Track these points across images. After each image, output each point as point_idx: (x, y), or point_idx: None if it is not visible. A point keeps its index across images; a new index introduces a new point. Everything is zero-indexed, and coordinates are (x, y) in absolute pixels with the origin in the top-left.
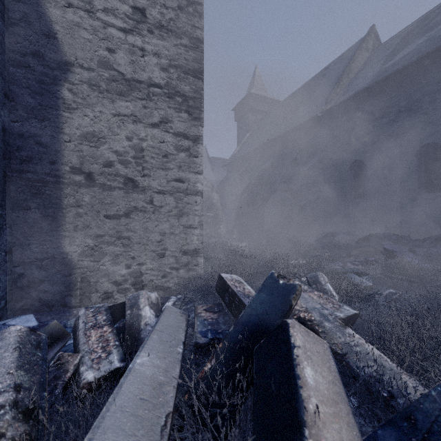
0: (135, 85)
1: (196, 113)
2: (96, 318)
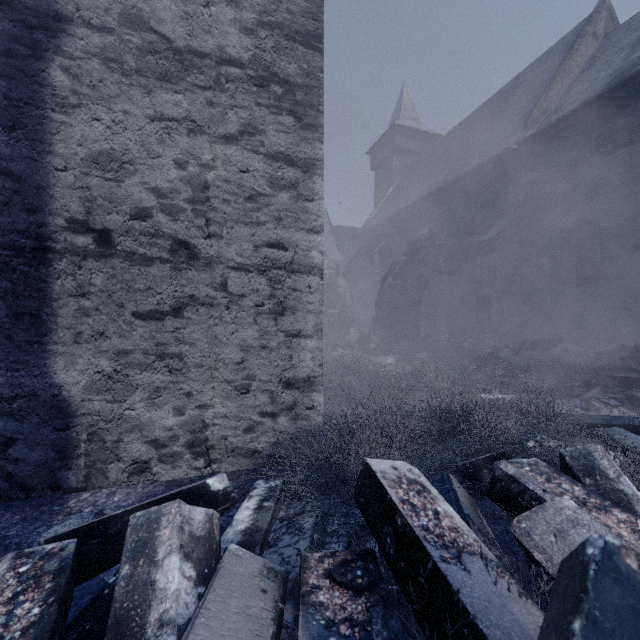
0: (192, 62)
1: (309, 116)
2: (12, 614)
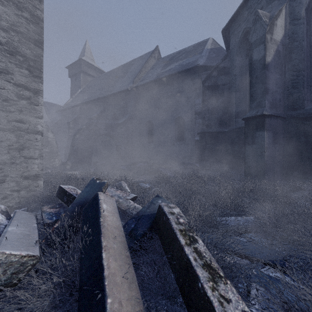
0: None
1: (36, 72)
2: None
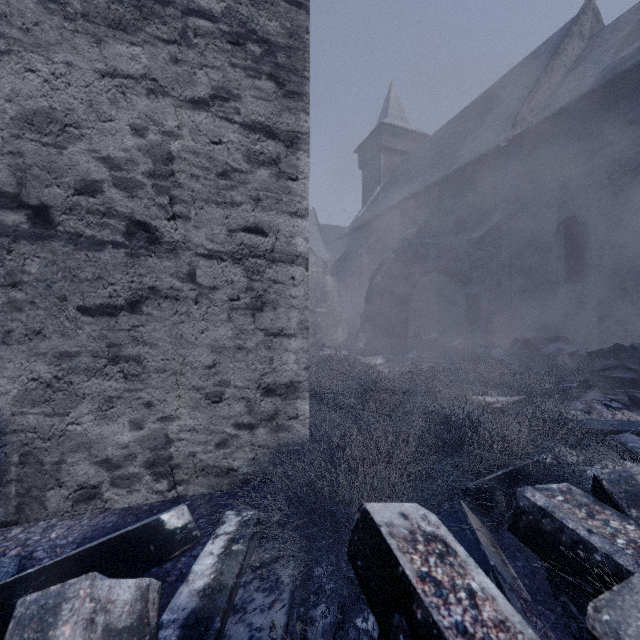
0: (152, 9)
1: (292, 82)
2: None
